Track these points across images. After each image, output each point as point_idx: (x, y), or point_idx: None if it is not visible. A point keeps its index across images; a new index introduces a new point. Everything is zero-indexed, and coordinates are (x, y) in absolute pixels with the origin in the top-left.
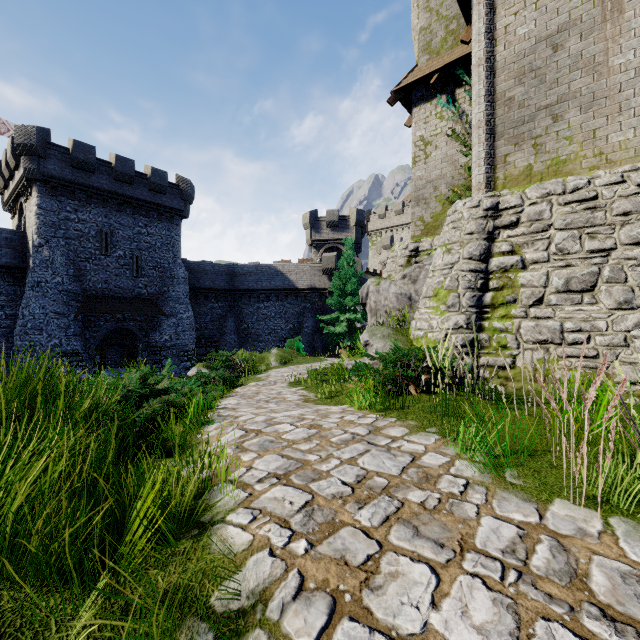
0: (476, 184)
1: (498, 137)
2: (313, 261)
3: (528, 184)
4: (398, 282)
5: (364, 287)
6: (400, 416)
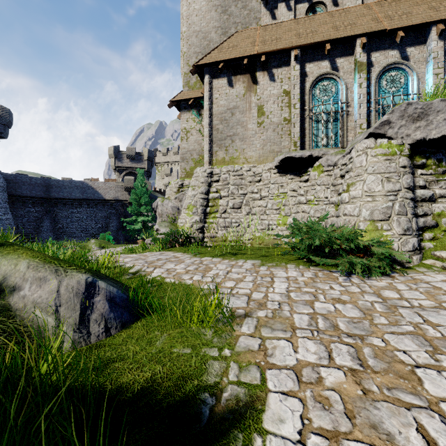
0: (205, 161)
1: (214, 143)
2: (116, 181)
3: (223, 165)
4: (173, 201)
5: (155, 202)
6: (171, 251)
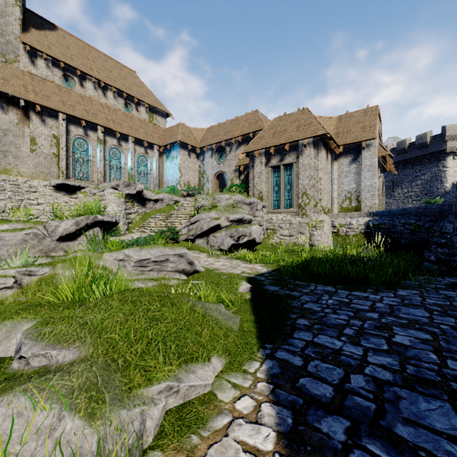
0: None
1: None
2: None
3: None
4: None
5: None
6: None
